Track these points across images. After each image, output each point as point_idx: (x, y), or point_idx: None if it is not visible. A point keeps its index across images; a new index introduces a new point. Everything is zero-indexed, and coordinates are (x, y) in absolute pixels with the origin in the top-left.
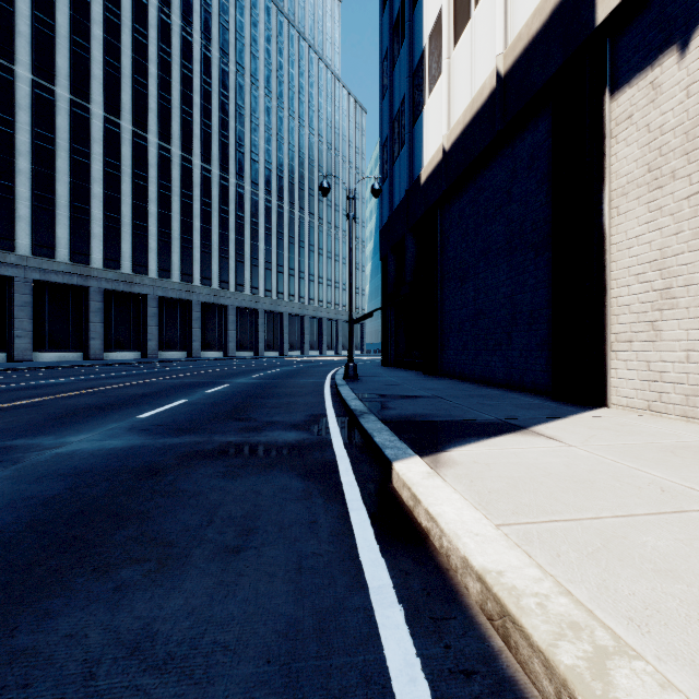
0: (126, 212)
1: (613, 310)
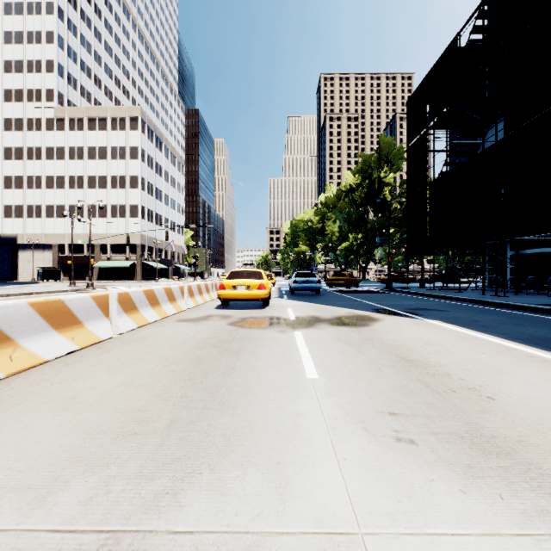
0: None
1: (19, 271)
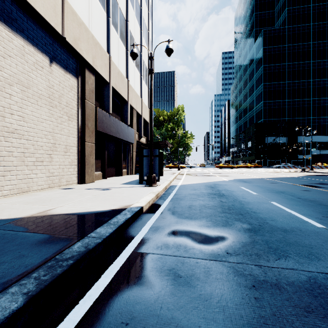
0: None
1: None
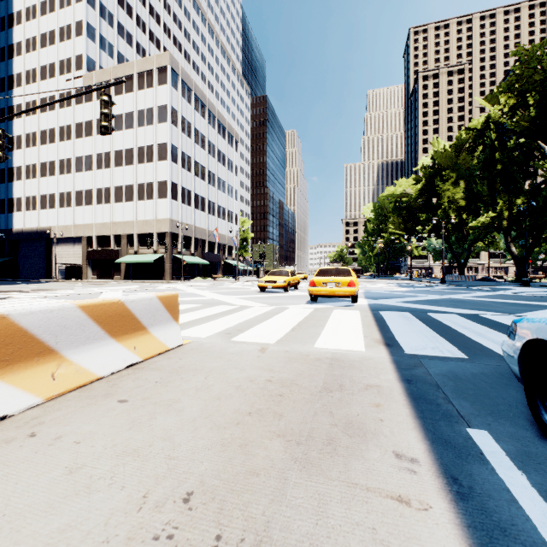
0: None
1: (53, 269)
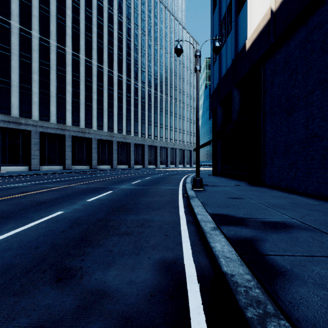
0: (82, 98)
1: None
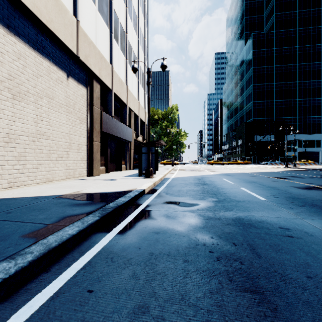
0: None
1: None
